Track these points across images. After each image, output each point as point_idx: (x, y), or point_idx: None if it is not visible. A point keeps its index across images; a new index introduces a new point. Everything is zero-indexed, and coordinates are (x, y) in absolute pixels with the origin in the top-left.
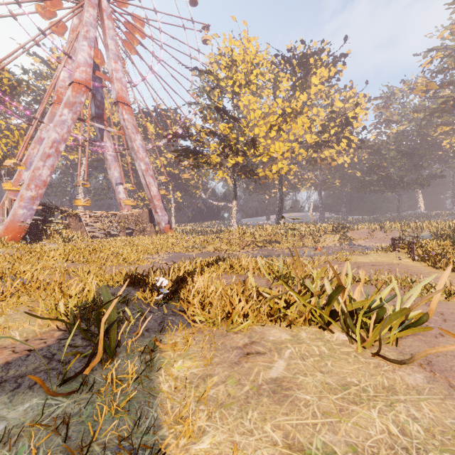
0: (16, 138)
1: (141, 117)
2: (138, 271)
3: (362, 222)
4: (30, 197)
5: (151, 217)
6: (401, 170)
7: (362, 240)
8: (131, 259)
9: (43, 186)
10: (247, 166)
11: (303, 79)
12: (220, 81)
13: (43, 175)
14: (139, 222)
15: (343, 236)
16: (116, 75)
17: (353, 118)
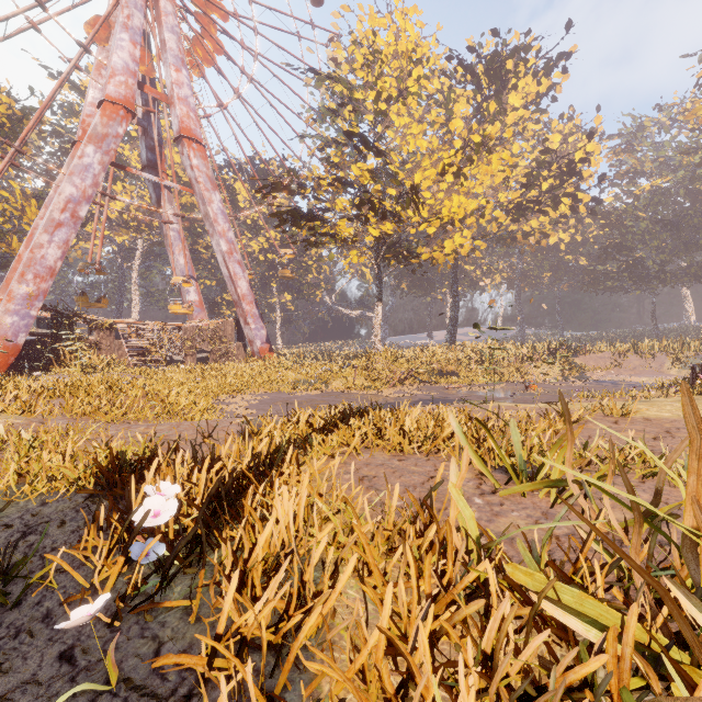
0: (20, 203)
1: (227, 173)
2: (157, 442)
3: (591, 340)
4: (24, 295)
5: (240, 331)
6: (661, 253)
7: (602, 371)
8: (180, 406)
9: (49, 277)
10: (399, 244)
11: (495, 98)
12: (353, 90)
13: (49, 257)
14: (219, 341)
15: (569, 364)
16: (178, 92)
17: (583, 161)
